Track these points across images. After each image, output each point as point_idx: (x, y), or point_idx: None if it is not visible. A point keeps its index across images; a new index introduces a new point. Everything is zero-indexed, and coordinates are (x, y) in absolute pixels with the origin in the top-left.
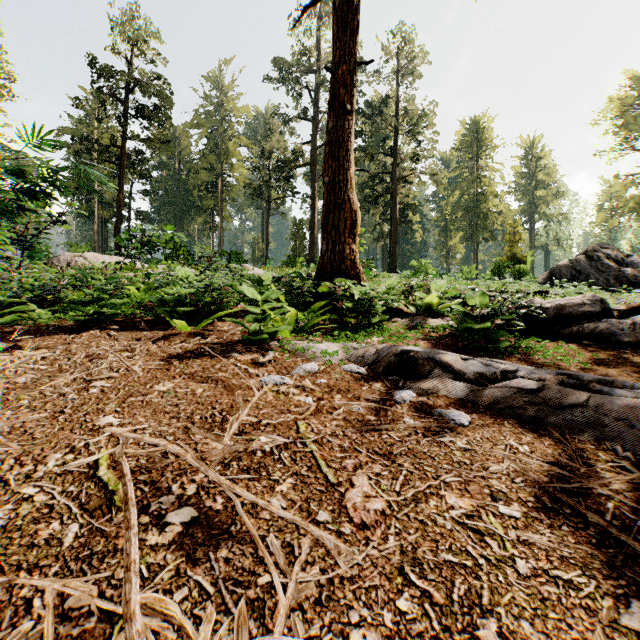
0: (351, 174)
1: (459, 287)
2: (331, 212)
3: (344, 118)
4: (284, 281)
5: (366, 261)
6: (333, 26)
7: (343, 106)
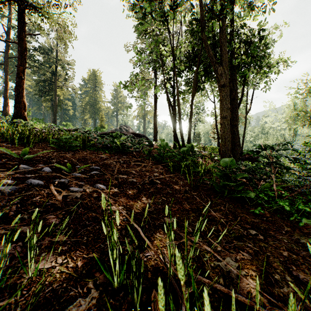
0: (24, 94)
1: (48, 124)
2: (17, 103)
3: (22, 80)
4: (1, 118)
5: (40, 119)
6: (18, 54)
7: (21, 77)
